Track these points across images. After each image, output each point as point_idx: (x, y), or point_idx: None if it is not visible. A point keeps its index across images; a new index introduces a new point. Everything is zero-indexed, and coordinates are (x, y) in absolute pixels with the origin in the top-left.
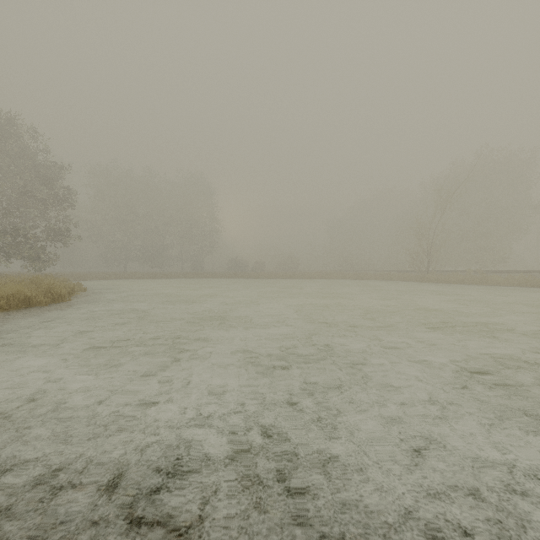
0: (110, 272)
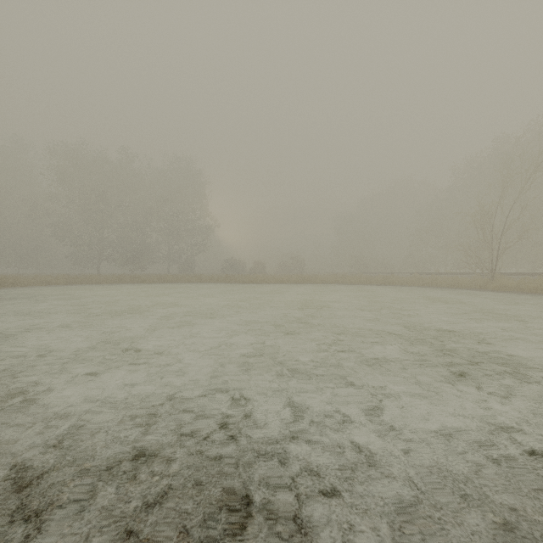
0: (60, 275)
